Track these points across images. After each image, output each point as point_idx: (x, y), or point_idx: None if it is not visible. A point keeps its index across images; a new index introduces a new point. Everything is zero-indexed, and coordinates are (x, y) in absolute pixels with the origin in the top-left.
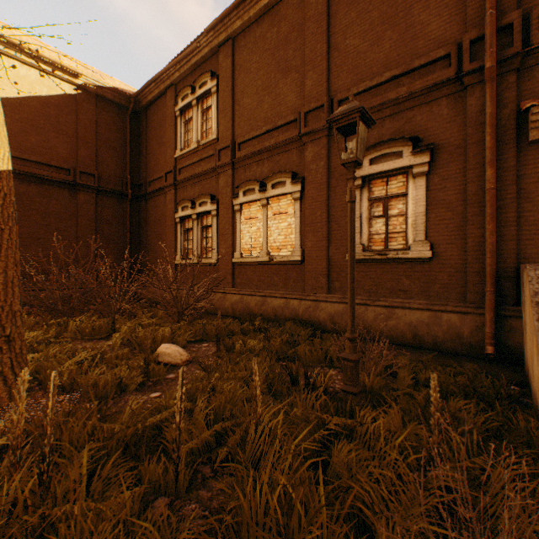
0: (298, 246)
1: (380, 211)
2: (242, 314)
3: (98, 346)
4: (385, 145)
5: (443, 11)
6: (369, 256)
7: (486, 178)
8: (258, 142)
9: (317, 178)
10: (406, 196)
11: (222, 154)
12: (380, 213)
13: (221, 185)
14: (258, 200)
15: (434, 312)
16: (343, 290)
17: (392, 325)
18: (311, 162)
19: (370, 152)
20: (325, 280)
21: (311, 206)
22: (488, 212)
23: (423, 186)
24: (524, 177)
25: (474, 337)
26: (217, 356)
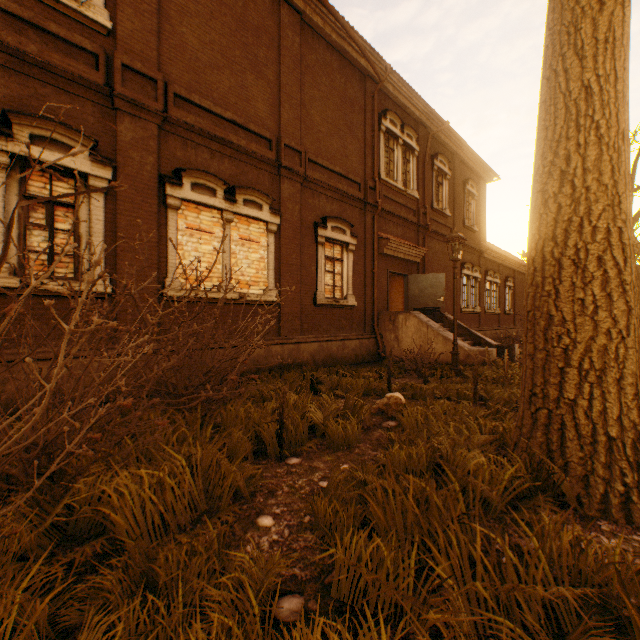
0: (273, 285)
1: (328, 268)
2: (247, 373)
3: (320, 466)
4: (340, 221)
5: (357, 155)
6: (330, 302)
7: (376, 265)
8: (215, 123)
9: (294, 220)
10: (343, 262)
11: (131, 78)
12: (328, 269)
13: (128, 139)
14: (220, 209)
15: (360, 340)
16: (310, 331)
17: (347, 352)
18: (288, 200)
19: (332, 221)
20: (300, 322)
21: (288, 246)
22: (376, 284)
23: (352, 259)
24: (378, 269)
25: (374, 350)
26: (404, 388)
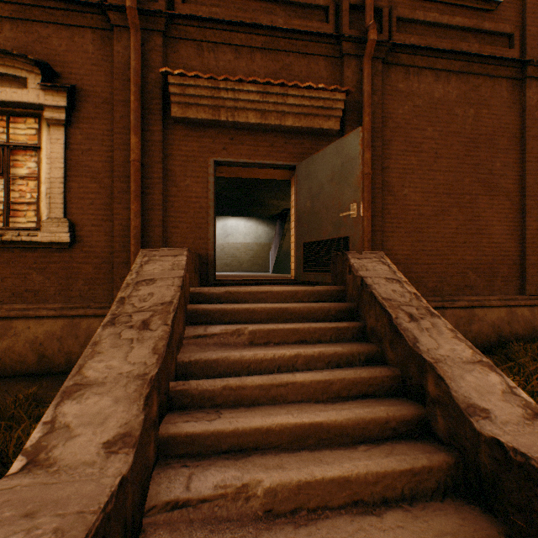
0: None
1: None
2: None
3: None
4: None
5: None
6: None
7: (131, 146)
8: None
9: None
10: (39, 151)
11: None
12: None
13: None
14: None
15: (73, 319)
16: None
17: (5, 347)
18: None
19: None
20: None
21: None
22: (133, 189)
23: (61, 141)
24: (172, 157)
25: None
26: None
